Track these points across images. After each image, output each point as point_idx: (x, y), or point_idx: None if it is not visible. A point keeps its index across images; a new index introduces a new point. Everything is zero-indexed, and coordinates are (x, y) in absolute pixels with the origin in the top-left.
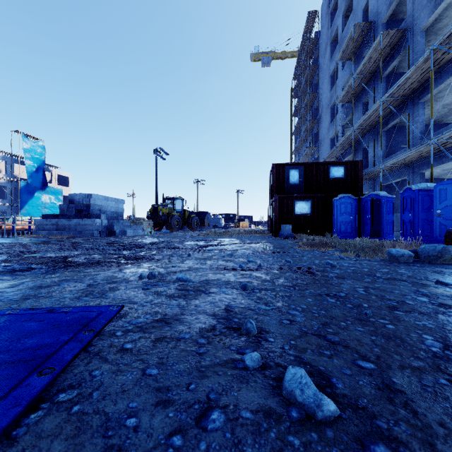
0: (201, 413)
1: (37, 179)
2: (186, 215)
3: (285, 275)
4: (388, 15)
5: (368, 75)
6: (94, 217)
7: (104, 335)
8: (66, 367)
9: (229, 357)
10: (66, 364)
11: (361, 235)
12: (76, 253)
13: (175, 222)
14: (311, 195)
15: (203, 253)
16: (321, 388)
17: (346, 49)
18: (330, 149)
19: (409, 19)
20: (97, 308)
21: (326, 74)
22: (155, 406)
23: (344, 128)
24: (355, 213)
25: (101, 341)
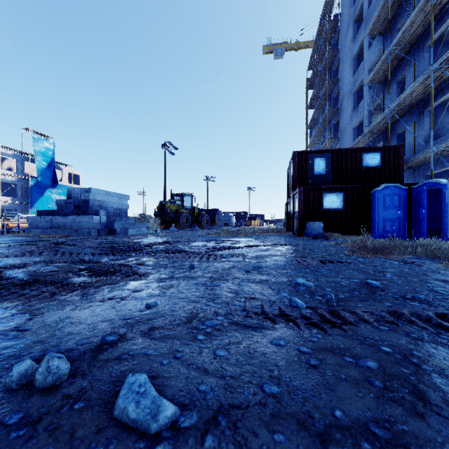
0: None
1: (47, 176)
2: (195, 213)
3: None
4: None
5: (407, 46)
6: (93, 213)
7: None
8: None
9: None
10: None
11: (413, 235)
12: (35, 259)
13: (184, 219)
14: (343, 186)
15: (214, 261)
16: None
17: (377, 21)
18: (353, 139)
19: None
20: None
21: (348, 57)
22: None
23: (371, 114)
24: (404, 207)
25: None
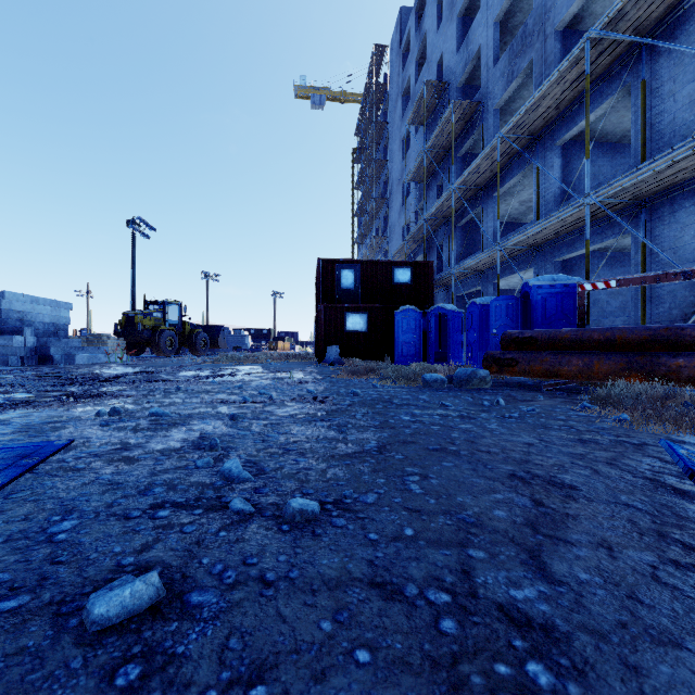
0: (145, 490)
1: None
2: (186, 331)
3: (292, 405)
4: (463, 79)
5: (442, 150)
6: (11, 332)
7: (52, 462)
8: (13, 482)
9: (184, 464)
10: (13, 479)
11: (427, 359)
12: None
13: (167, 341)
14: (367, 305)
15: (202, 386)
16: (252, 472)
17: (418, 111)
18: (401, 241)
19: (484, 91)
20: (39, 444)
21: (397, 137)
22: (106, 491)
23: (417, 216)
24: (420, 331)
25: (48, 466)
